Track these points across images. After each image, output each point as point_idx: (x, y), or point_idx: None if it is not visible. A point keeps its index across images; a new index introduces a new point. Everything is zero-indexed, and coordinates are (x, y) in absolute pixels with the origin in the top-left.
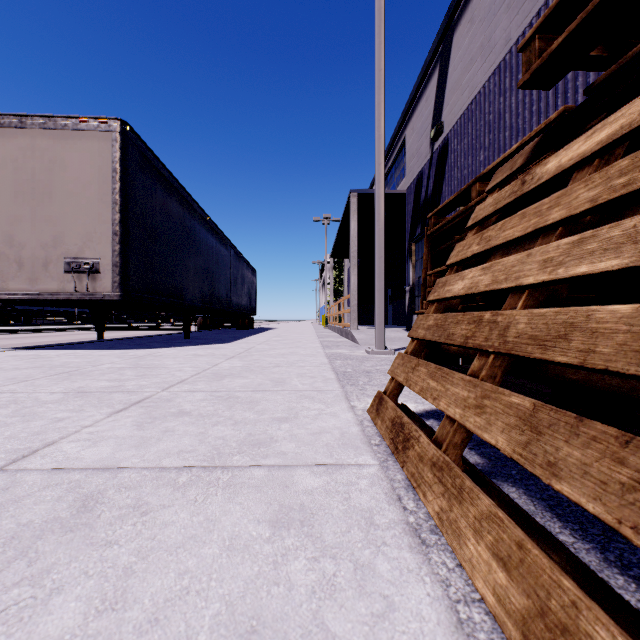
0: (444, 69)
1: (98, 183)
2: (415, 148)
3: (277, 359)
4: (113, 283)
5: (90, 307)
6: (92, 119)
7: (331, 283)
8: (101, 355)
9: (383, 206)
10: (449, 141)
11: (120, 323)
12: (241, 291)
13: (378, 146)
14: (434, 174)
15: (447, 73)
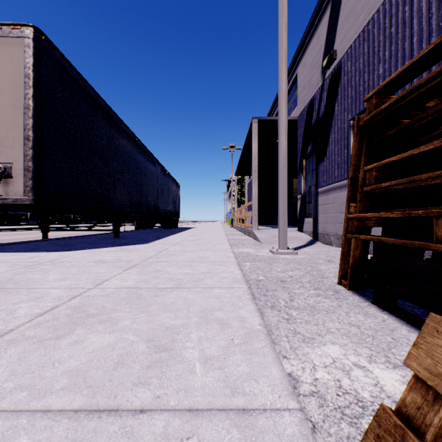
0: (336, 4)
1: (10, 88)
2: (306, 80)
3: (182, 270)
4: (25, 187)
5: (35, 211)
6: (5, 26)
7: (235, 194)
8: (0, 261)
9: (286, 119)
10: (342, 65)
11: (86, 223)
12: (167, 199)
13: (281, 65)
14: (326, 98)
15: (340, 6)
